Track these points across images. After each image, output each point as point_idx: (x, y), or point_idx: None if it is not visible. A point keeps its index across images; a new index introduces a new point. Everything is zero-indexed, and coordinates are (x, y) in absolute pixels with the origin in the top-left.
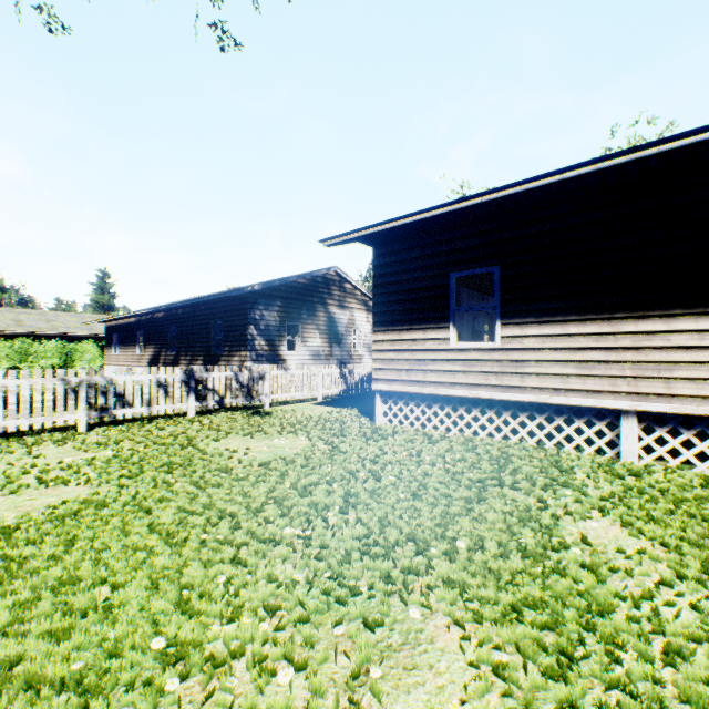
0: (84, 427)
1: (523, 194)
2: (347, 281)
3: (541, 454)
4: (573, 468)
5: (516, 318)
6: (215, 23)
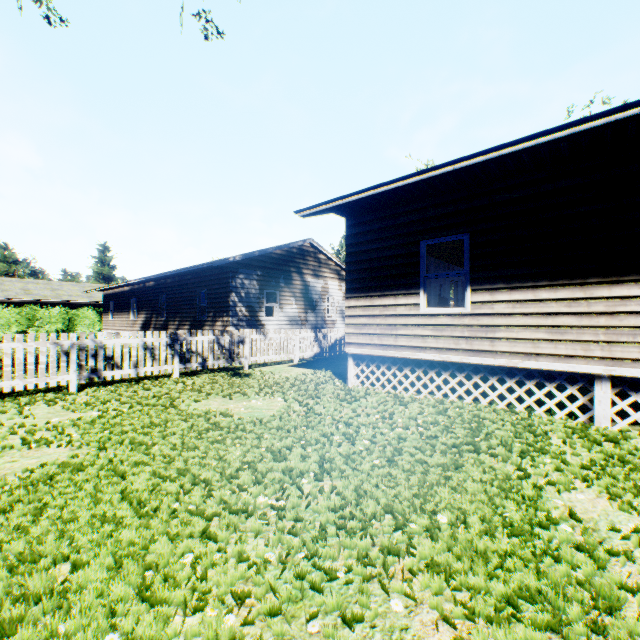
0: (75, 387)
1: (495, 161)
2: (321, 252)
3: (512, 418)
4: (547, 432)
5: (487, 284)
6: (199, 13)
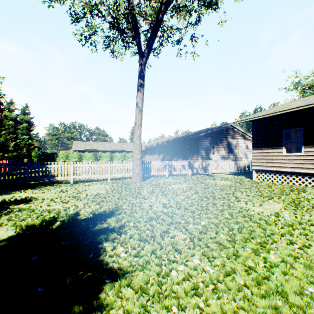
0: (167, 175)
1: (309, 107)
2: (235, 128)
3: None
4: None
5: (310, 145)
6: (191, 52)
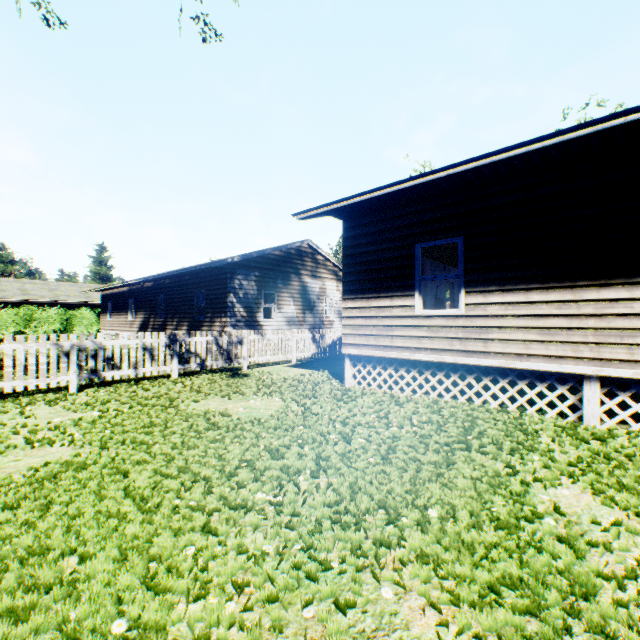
0: (75, 388)
1: (488, 167)
2: (319, 253)
3: (504, 417)
4: (537, 431)
5: (480, 286)
6: (197, 16)
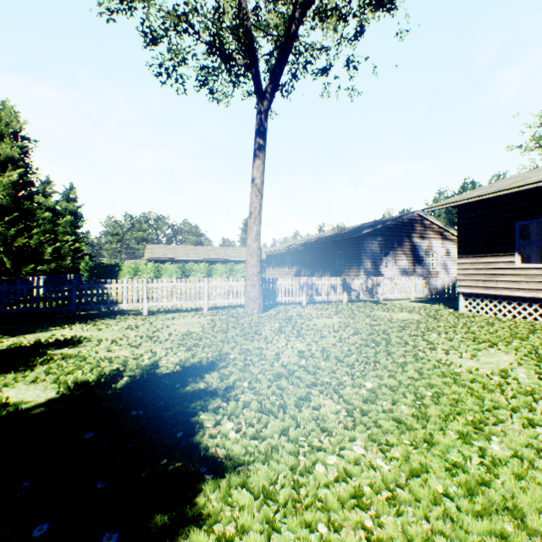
0: (305, 303)
1: None
2: (425, 219)
3: None
4: None
5: None
6: (348, 88)
